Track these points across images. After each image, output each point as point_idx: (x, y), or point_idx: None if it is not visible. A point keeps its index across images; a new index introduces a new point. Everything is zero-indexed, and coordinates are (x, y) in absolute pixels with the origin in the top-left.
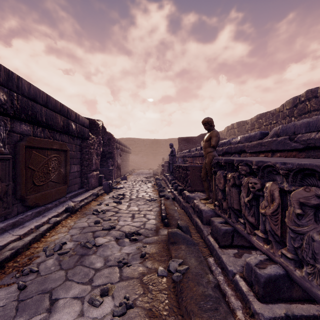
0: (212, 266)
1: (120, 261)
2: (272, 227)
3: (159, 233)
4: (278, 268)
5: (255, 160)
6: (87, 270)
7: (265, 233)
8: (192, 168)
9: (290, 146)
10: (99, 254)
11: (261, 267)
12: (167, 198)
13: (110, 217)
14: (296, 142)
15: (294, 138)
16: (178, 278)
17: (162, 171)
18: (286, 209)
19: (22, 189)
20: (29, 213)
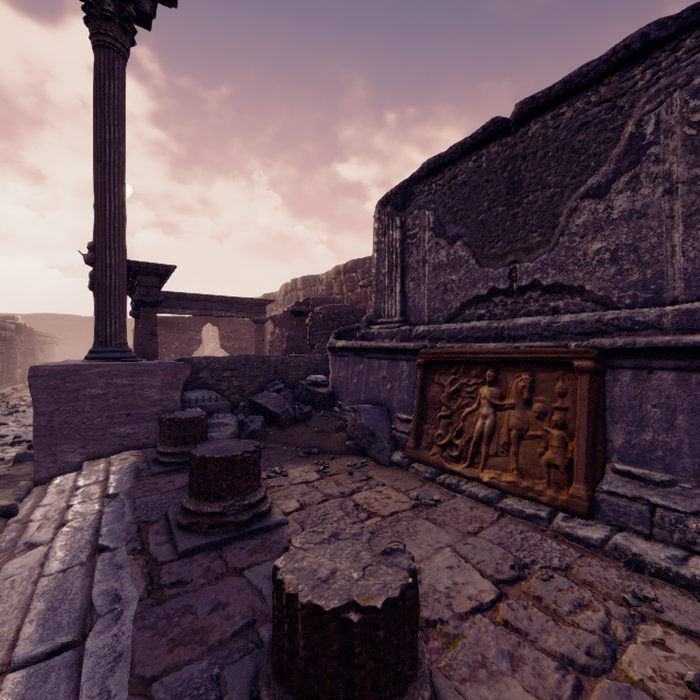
0: None
1: None
2: None
3: None
4: None
5: None
6: None
7: None
8: None
9: None
10: None
11: None
12: None
13: None
14: None
15: None
16: None
17: None
18: None
19: None
20: None
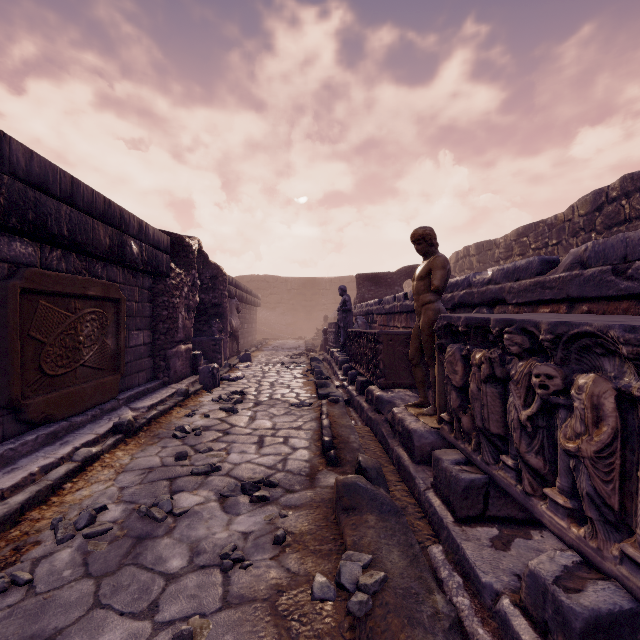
0: (441, 568)
1: (225, 555)
2: (599, 488)
3: (316, 483)
4: (616, 592)
5: (546, 320)
6: (147, 579)
7: (572, 497)
8: (387, 337)
9: (615, 288)
10: (180, 536)
11: (570, 588)
12: (334, 400)
13: (210, 444)
14: (631, 279)
15: (627, 270)
16: (362, 609)
17: (323, 342)
18: (634, 444)
19: (13, 385)
20: (30, 437)
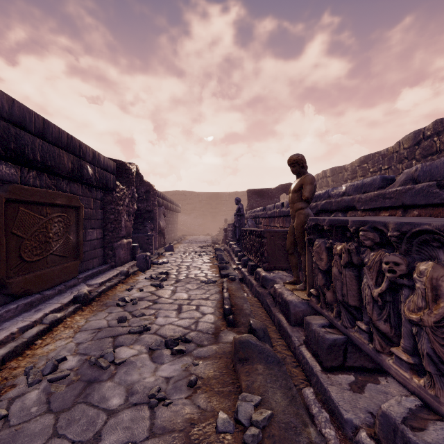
0: (312, 405)
1: (152, 395)
2: (437, 350)
3: (219, 339)
4: None
5: (393, 221)
6: (93, 414)
7: (413, 355)
8: (270, 234)
9: (439, 197)
10: (119, 380)
11: (415, 427)
12: (232, 279)
13: (143, 311)
14: None
15: None
16: (254, 441)
17: (224, 237)
18: None
19: None
20: (12, 306)
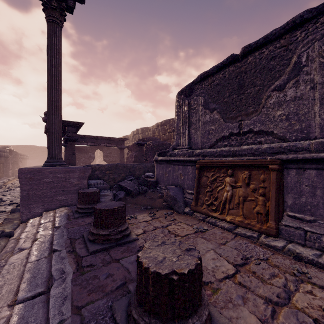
0: None
1: None
2: None
3: None
4: None
5: None
6: None
7: None
8: None
9: None
10: None
11: None
12: None
13: None
14: None
15: None
16: None
17: None
18: None
19: None
20: None
